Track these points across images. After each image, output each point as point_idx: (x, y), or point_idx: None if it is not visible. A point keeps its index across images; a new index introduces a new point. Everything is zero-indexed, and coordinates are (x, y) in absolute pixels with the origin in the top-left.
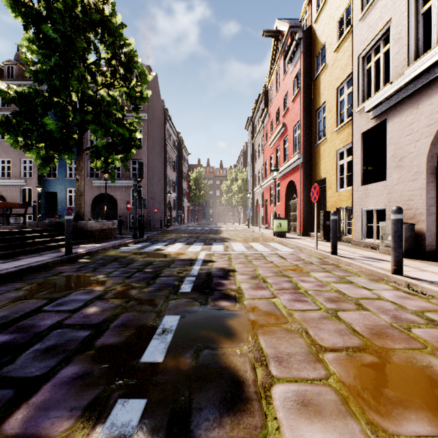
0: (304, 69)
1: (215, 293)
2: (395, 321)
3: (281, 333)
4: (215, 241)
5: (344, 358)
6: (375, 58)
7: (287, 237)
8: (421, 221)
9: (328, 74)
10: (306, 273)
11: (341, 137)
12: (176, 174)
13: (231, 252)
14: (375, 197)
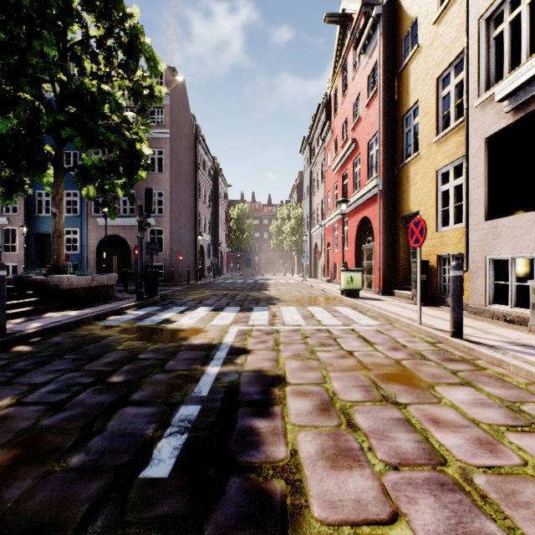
0: (384, 58)
1: (230, 486)
2: None
3: None
4: (257, 303)
5: None
6: (511, 16)
7: (361, 298)
8: None
9: (422, 60)
10: (428, 389)
11: (445, 150)
12: (212, 211)
13: (280, 327)
14: (513, 238)
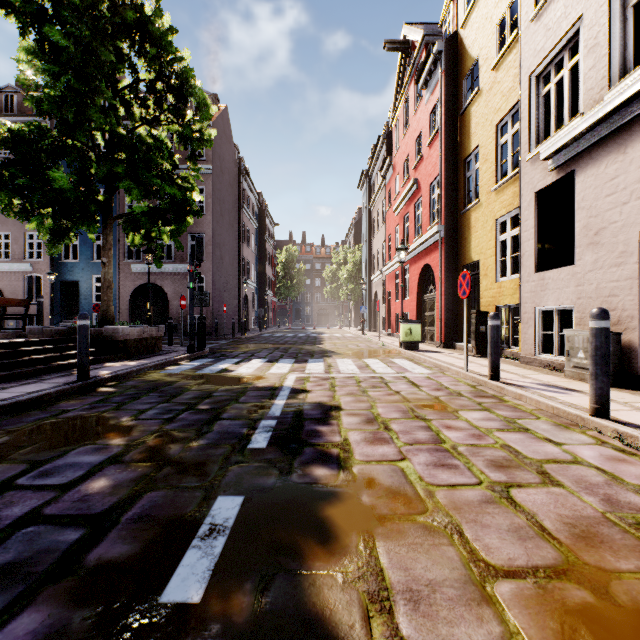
0: (446, 97)
1: (306, 450)
2: (611, 508)
3: (416, 535)
4: (312, 356)
5: (532, 593)
6: (556, 77)
7: (420, 350)
8: (631, 329)
9: (482, 105)
10: (452, 412)
11: (502, 200)
12: (257, 254)
13: (336, 374)
14: (556, 290)
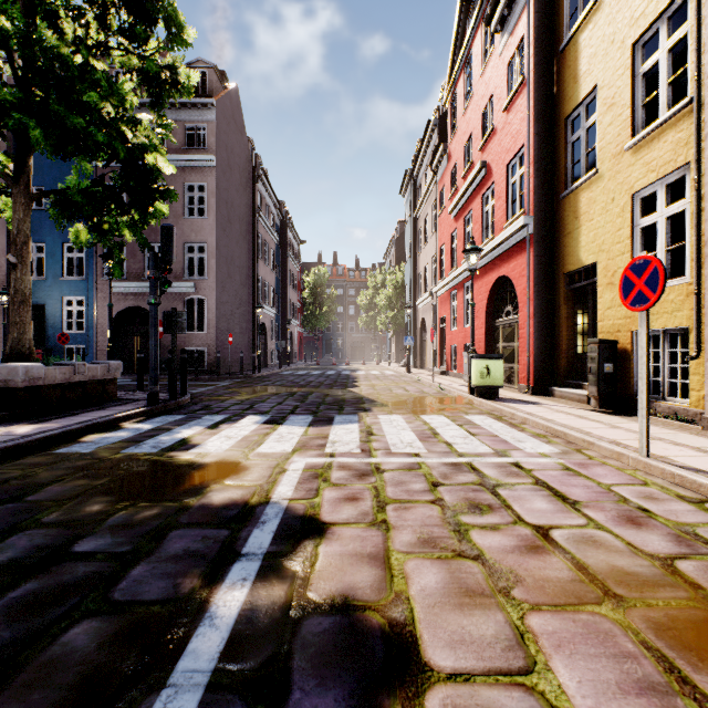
0: (536, 30)
1: None
2: None
3: None
4: (340, 409)
5: None
6: None
7: (503, 399)
8: None
9: (603, 22)
10: None
11: (648, 159)
12: (278, 275)
13: (382, 458)
14: None
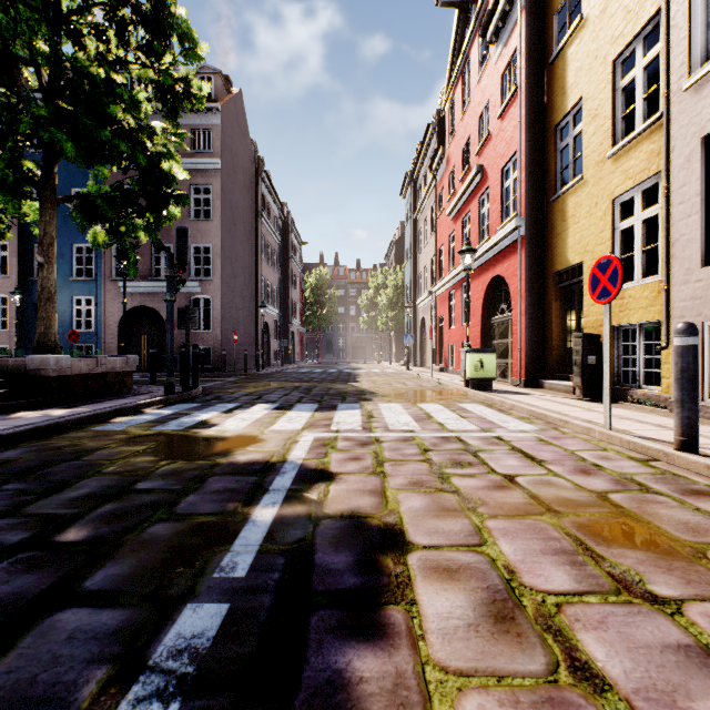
0: (528, 43)
1: None
2: None
3: None
4: (343, 399)
5: None
6: None
7: (495, 391)
8: None
9: (588, 38)
10: (699, 561)
11: (626, 167)
12: (280, 276)
13: (381, 433)
14: None
